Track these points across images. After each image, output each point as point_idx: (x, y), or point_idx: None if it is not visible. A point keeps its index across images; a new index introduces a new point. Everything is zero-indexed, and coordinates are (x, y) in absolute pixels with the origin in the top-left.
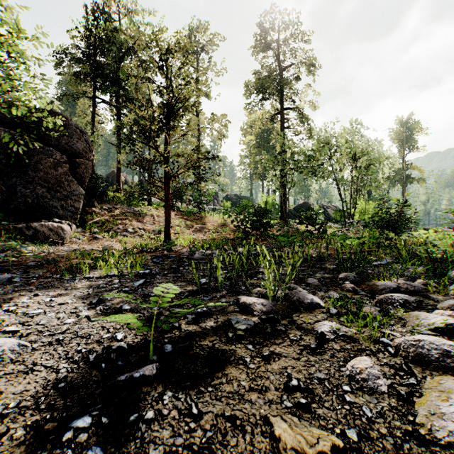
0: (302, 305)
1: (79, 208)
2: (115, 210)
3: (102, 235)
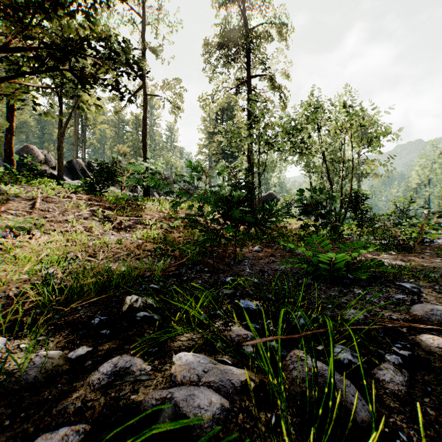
0: None
1: None
2: None
3: None
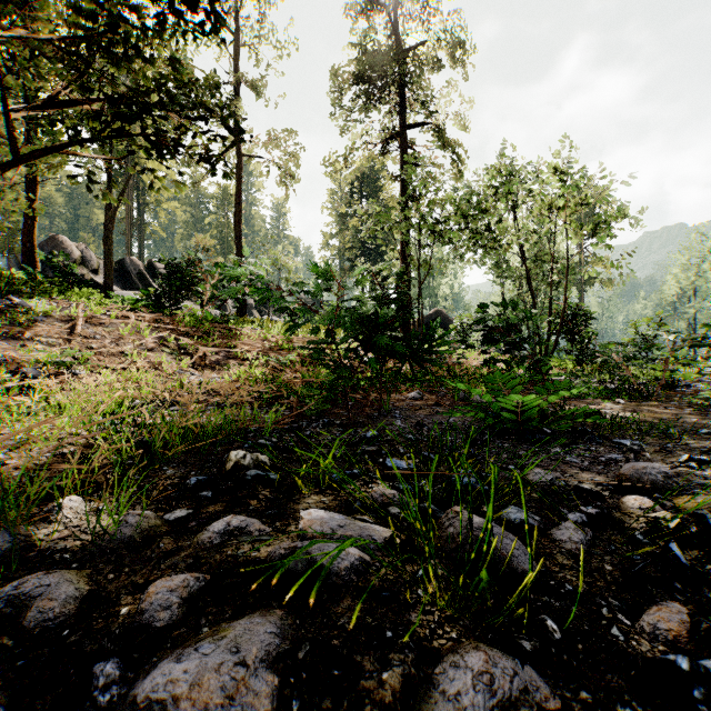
0: None
1: None
2: None
3: None
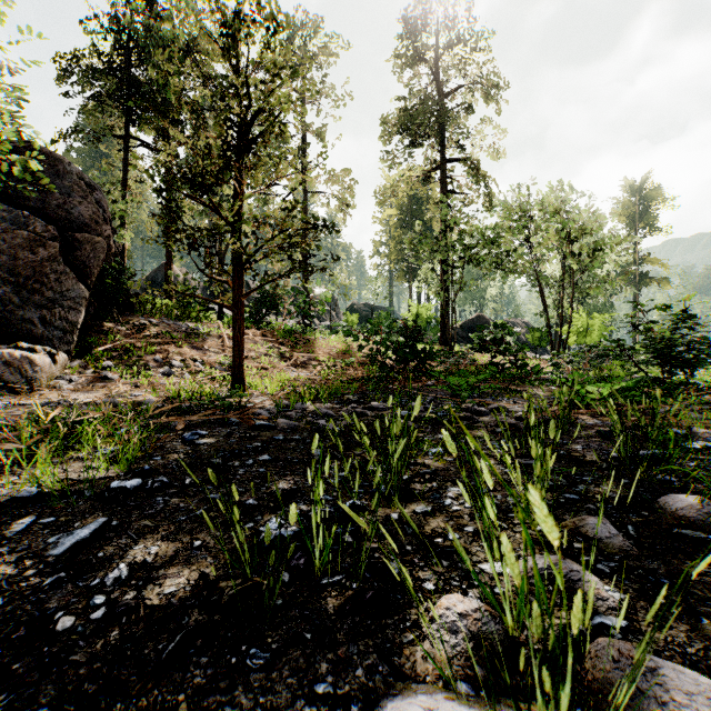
0: None
1: (76, 324)
2: (151, 327)
3: (119, 372)
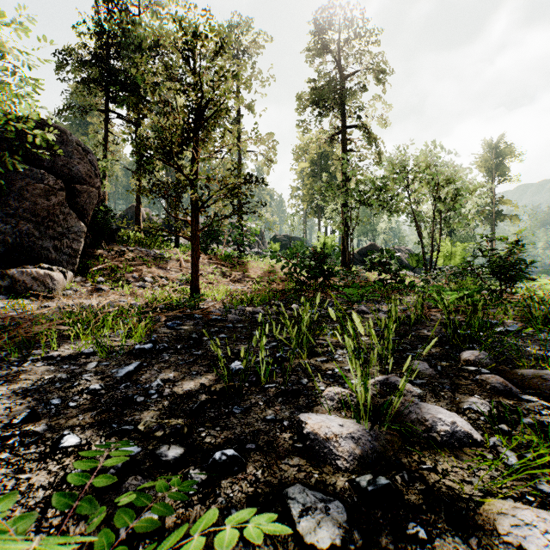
0: (433, 435)
1: (78, 250)
2: (129, 253)
3: (109, 285)
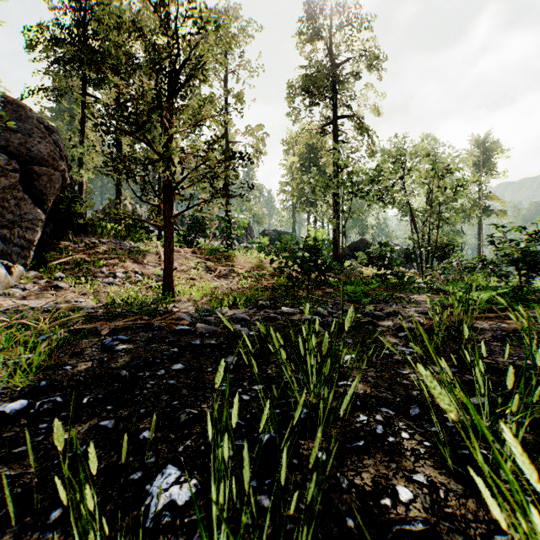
0: None
1: (33, 241)
2: (100, 245)
3: (69, 282)
